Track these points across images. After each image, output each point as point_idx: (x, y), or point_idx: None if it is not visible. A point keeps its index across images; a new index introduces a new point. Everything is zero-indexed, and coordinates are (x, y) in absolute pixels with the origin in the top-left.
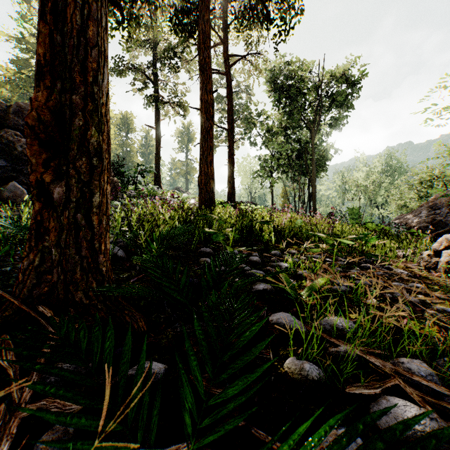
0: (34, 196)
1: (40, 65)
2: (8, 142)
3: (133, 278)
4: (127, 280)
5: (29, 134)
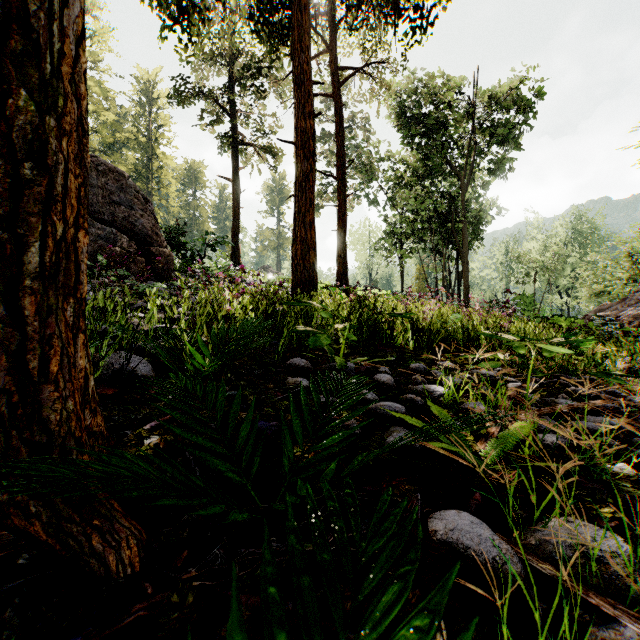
0: None
1: None
2: None
3: (154, 422)
4: (141, 425)
5: None
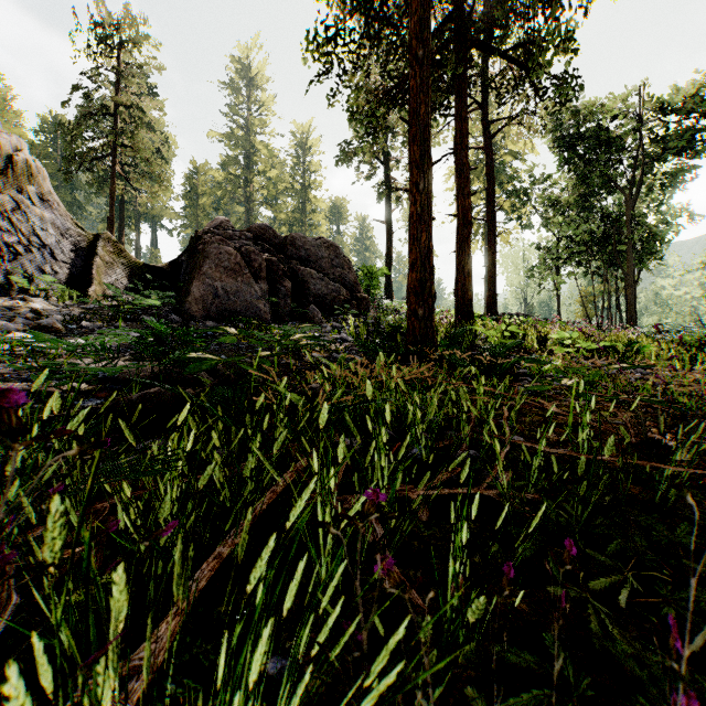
0: (412, 315)
1: (413, 263)
2: (293, 271)
3: None
4: None
5: (411, 291)
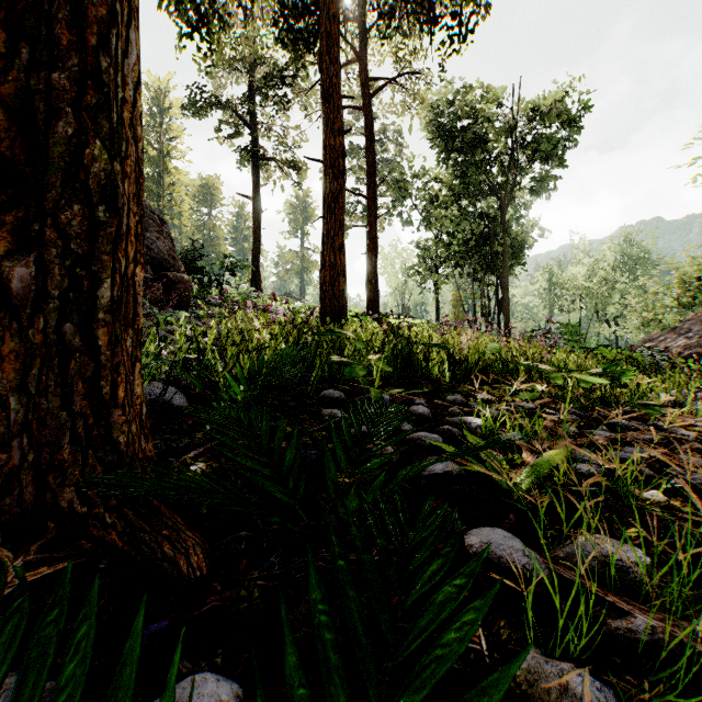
0: None
1: None
2: None
3: (196, 450)
4: (184, 453)
5: None
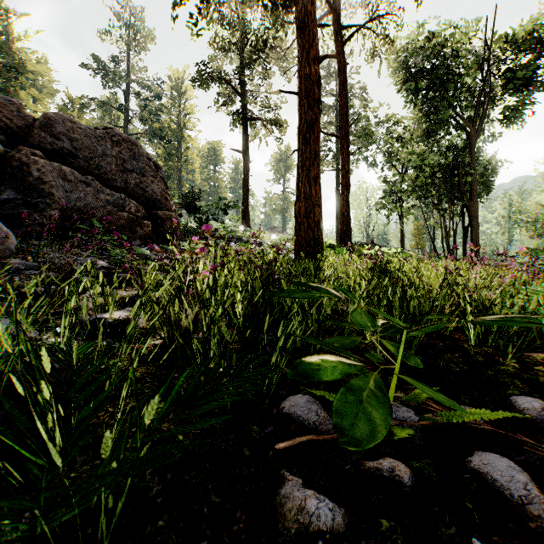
0: None
1: None
2: (21, 164)
3: None
4: None
5: None
